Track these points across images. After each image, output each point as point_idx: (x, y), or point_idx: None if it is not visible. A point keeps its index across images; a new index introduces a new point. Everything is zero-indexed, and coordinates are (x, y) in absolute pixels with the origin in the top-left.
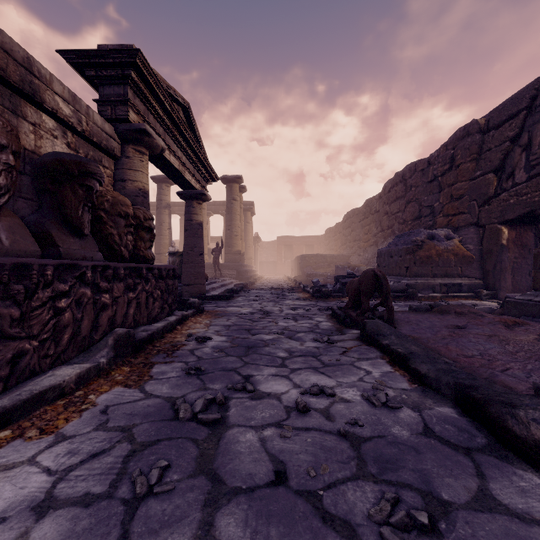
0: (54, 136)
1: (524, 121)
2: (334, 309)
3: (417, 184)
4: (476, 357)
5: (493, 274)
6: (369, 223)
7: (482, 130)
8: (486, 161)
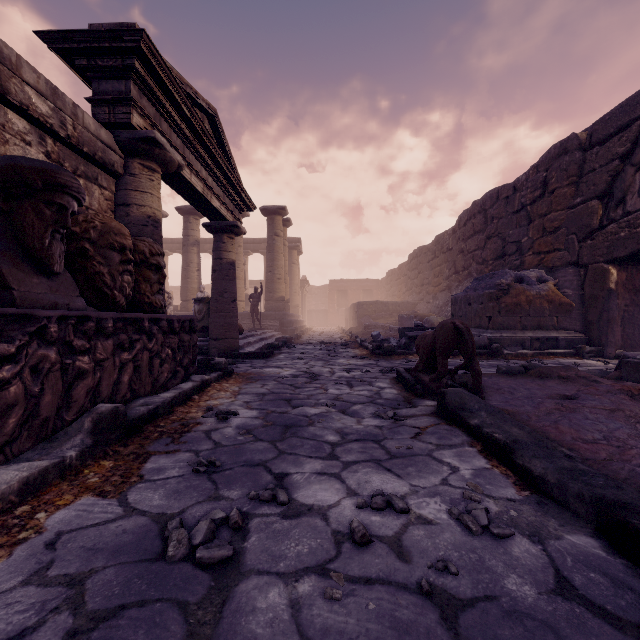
0: (26, 141)
1: (638, 134)
2: (400, 371)
3: (500, 215)
4: (599, 442)
5: (597, 326)
6: (441, 263)
7: (583, 146)
8: (588, 185)
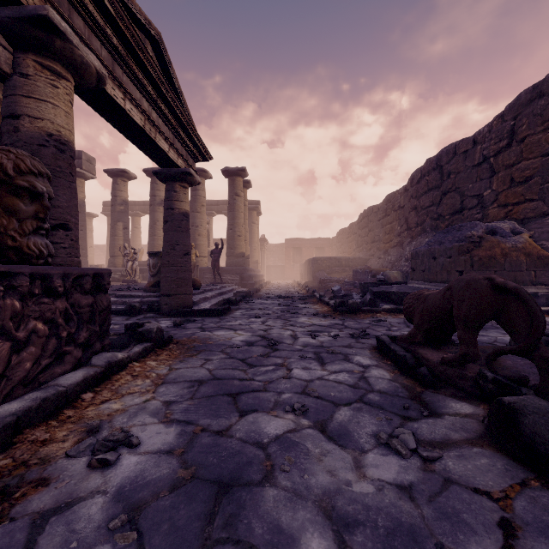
0: None
1: None
2: (385, 341)
3: (457, 169)
4: None
5: None
6: (392, 221)
7: None
8: None
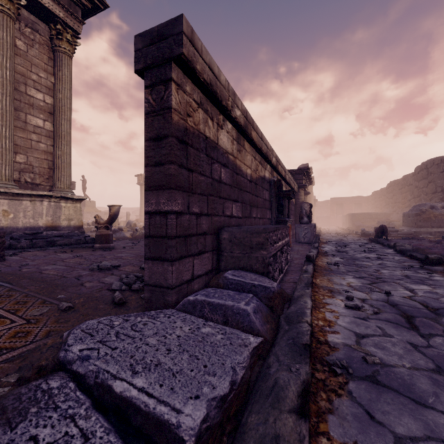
0: None
1: None
2: (370, 238)
3: (434, 172)
4: None
5: None
6: (406, 191)
7: None
8: None
